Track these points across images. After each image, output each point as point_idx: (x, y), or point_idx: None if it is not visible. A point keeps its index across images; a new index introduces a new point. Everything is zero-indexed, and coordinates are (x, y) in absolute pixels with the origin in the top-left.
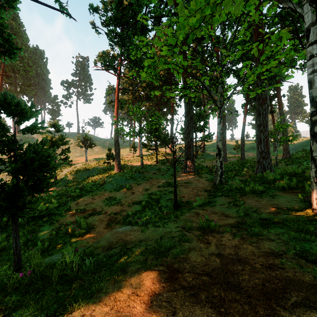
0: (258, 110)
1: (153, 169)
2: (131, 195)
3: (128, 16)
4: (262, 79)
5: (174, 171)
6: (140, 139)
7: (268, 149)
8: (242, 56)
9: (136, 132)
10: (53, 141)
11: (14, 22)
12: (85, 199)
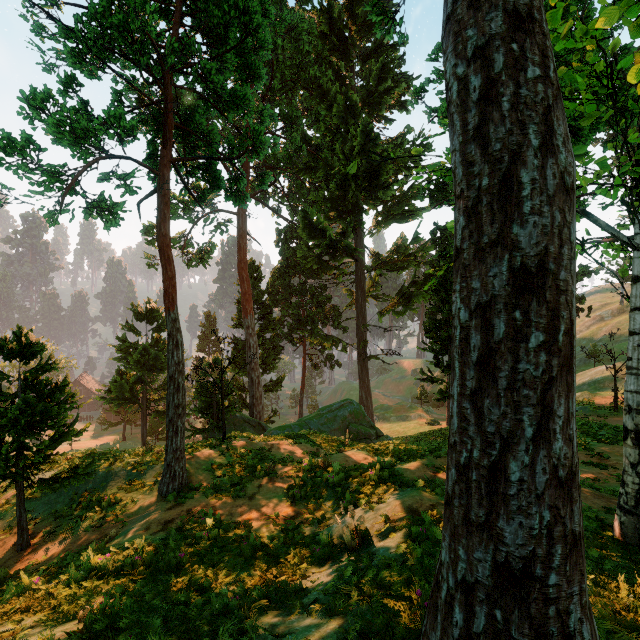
0: None
1: None
2: None
3: None
4: None
5: None
6: None
7: None
8: None
9: None
10: None
11: None
12: None
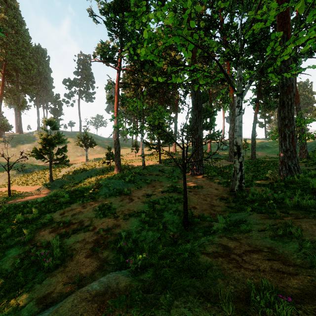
0: (281, 100)
1: (156, 170)
2: (129, 203)
3: (128, 2)
4: (287, 62)
5: (183, 175)
6: (141, 137)
7: (294, 147)
8: (254, 45)
9: (137, 129)
10: (48, 140)
11: (15, 20)
12: (74, 207)
